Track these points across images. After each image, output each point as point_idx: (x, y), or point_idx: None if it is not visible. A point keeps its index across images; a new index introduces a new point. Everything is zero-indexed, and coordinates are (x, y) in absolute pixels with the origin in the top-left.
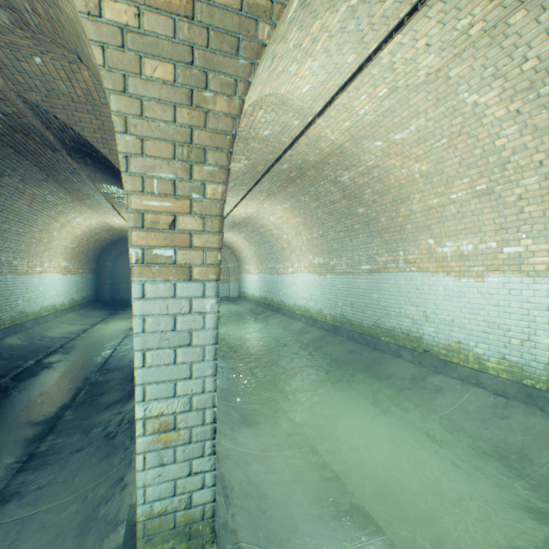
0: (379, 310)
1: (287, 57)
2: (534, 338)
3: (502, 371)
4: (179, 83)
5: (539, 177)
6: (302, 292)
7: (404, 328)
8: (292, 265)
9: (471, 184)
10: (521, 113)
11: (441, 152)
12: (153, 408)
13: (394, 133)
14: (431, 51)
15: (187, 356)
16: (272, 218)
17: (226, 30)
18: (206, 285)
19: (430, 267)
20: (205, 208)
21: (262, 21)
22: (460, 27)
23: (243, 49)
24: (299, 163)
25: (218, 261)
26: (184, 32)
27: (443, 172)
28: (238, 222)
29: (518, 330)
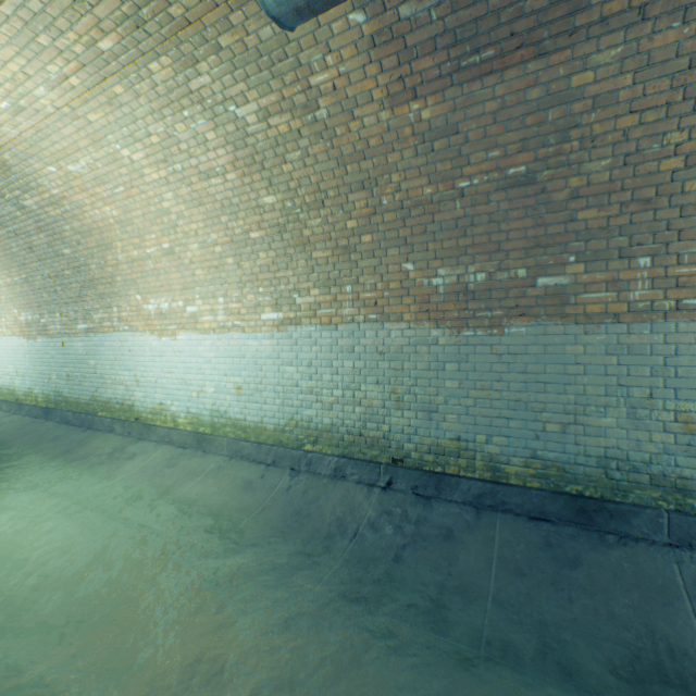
0: (98, 380)
1: None
2: (206, 389)
3: (188, 425)
4: None
5: (200, 245)
6: (5, 366)
7: (120, 398)
8: None
9: (159, 241)
10: (171, 182)
11: (125, 200)
12: None
13: (66, 162)
14: (38, 82)
15: None
16: None
17: None
18: None
19: (140, 325)
20: None
21: None
22: (54, 72)
23: None
24: None
25: None
26: None
27: (134, 223)
28: None
29: (197, 384)
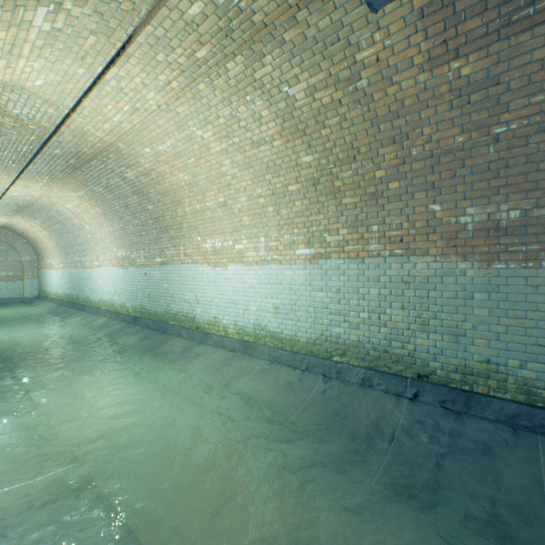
0: (169, 298)
1: None
2: (249, 307)
3: (236, 334)
4: None
5: (247, 198)
6: (108, 287)
7: (185, 312)
8: (99, 258)
9: (216, 197)
10: (229, 152)
11: (194, 168)
12: None
13: (157, 144)
14: (150, 89)
15: None
16: (69, 205)
17: None
18: None
19: (199, 259)
20: None
21: None
22: (162, 80)
23: None
24: (75, 151)
25: None
26: None
27: (199, 184)
28: (24, 205)
29: (243, 303)
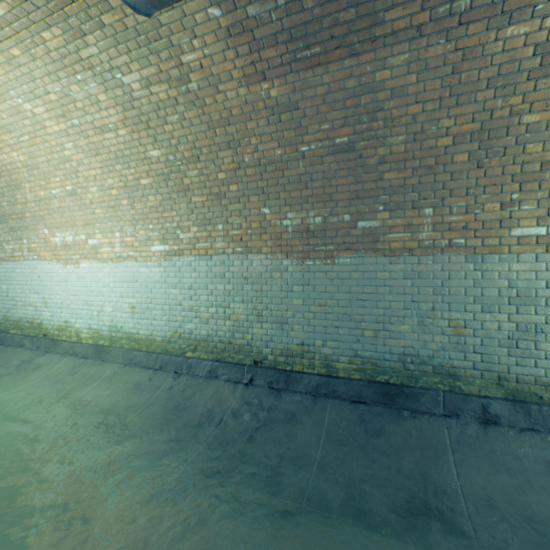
0: (9, 302)
1: None
2: (105, 308)
3: (90, 339)
4: None
5: (99, 188)
6: None
7: (30, 317)
8: None
9: (63, 184)
10: (71, 134)
11: (30, 147)
12: None
13: None
14: None
15: None
16: None
17: None
18: None
19: (48, 255)
20: None
21: None
22: None
23: None
24: None
25: None
26: None
27: (40, 167)
28: None
29: (98, 304)
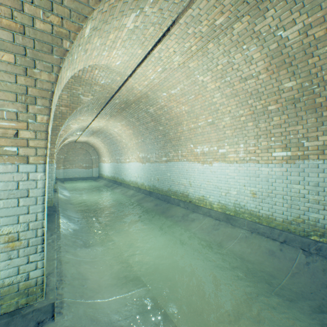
0: (170, 182)
1: (98, 49)
2: (230, 192)
3: (219, 208)
4: (18, 64)
5: (230, 117)
6: (134, 173)
7: (181, 191)
8: (129, 157)
9: (206, 119)
10: (220, 88)
11: (192, 101)
12: (4, 230)
13: (171, 90)
14: (177, 54)
15: (26, 202)
16: (116, 129)
17: (44, 41)
18: (38, 166)
19: (192, 159)
20: (37, 127)
21: (65, 39)
22: (186, 46)
23: (55, 51)
24: (125, 100)
25: (45, 154)
26: (19, 40)
27: (194, 112)
28: (95, 131)
29: (224, 188)
